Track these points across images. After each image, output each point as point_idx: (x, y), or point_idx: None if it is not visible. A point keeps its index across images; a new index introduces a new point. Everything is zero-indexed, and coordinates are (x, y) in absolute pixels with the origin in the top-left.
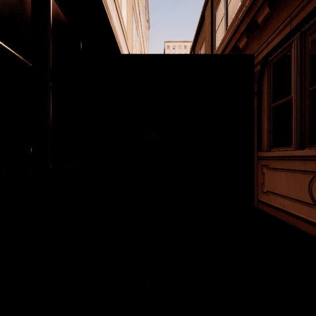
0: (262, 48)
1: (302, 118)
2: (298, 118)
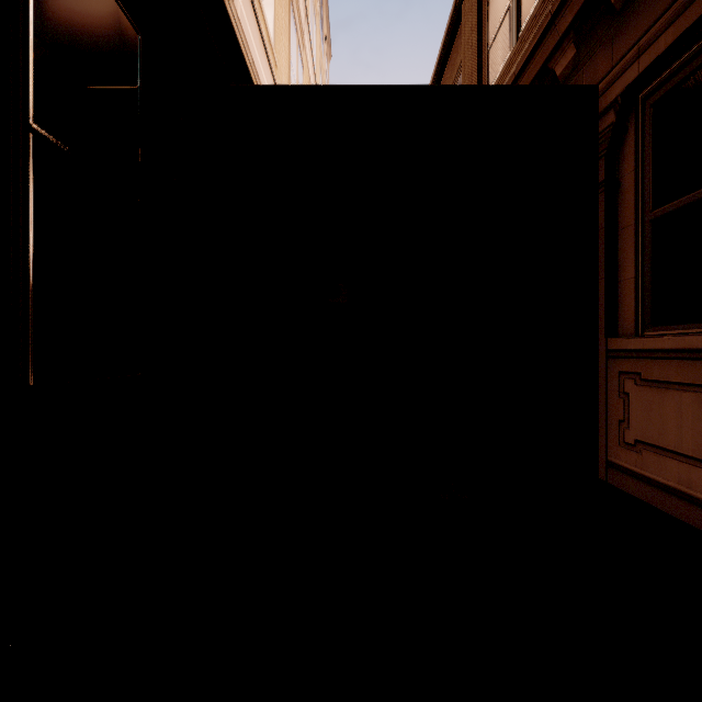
0: (621, 67)
1: None
2: None
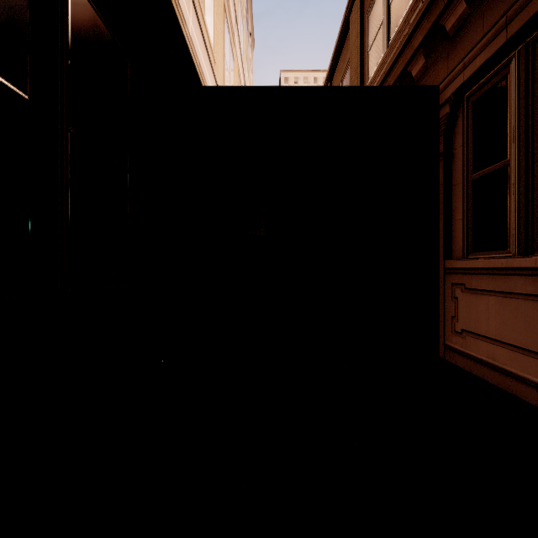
0: (453, 75)
1: (528, 200)
2: (521, 199)
